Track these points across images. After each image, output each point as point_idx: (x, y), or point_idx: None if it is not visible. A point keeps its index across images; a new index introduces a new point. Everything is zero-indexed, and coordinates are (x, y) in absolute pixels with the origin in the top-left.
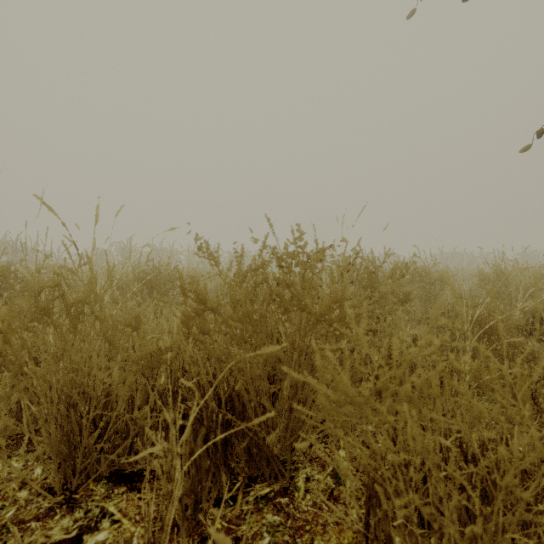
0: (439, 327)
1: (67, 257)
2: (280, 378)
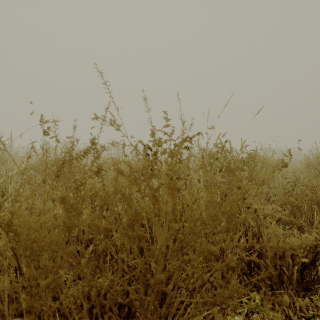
0: (282, 204)
1: (33, 151)
2: (135, 299)
